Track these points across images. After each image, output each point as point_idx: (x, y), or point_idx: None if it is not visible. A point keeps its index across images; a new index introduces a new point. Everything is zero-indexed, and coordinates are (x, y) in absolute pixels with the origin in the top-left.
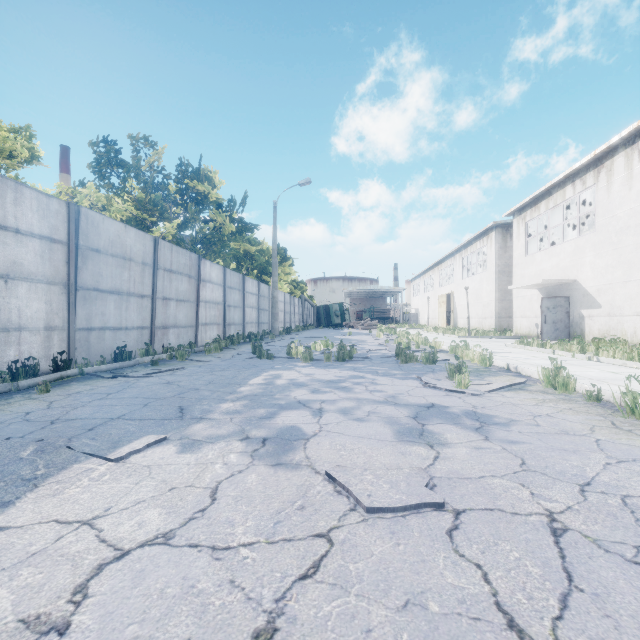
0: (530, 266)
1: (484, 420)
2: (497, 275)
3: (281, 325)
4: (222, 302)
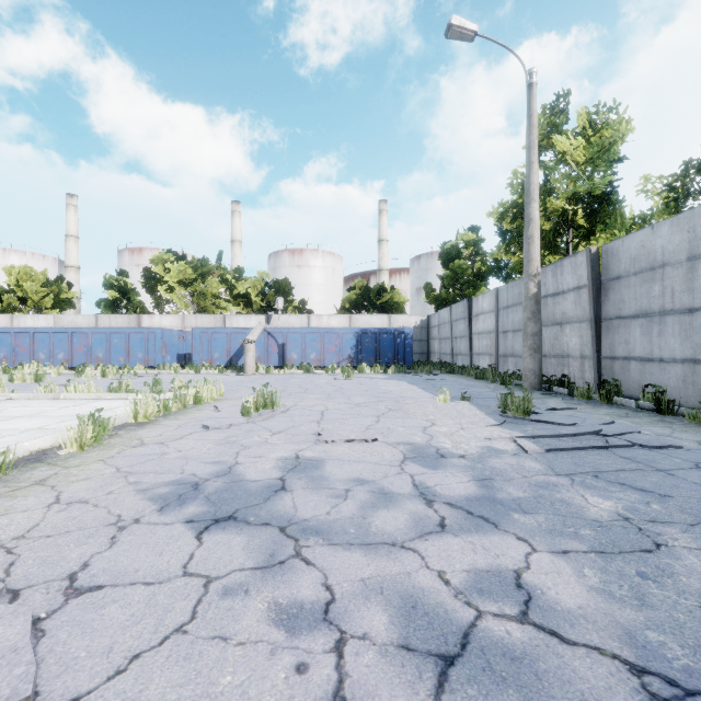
0: None
1: (188, 487)
2: None
3: None
4: None
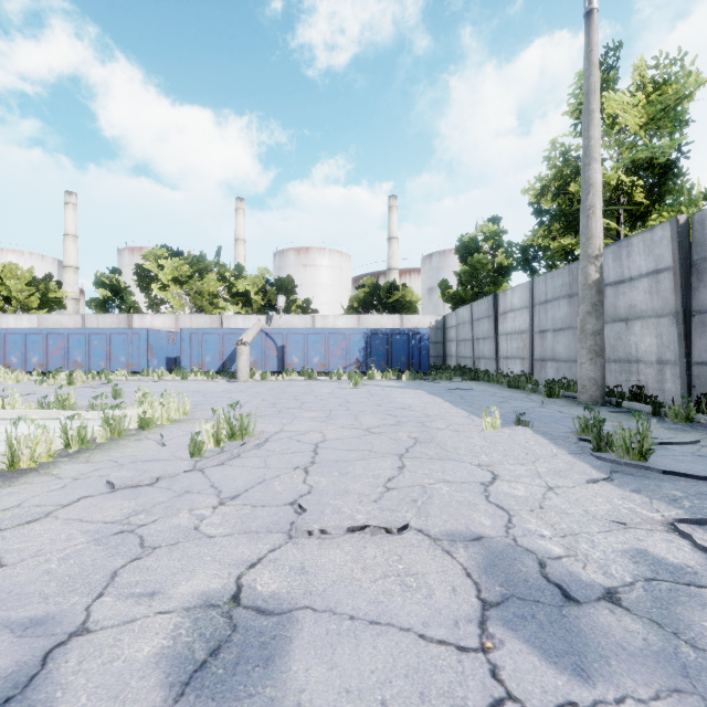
0: None
1: None
2: None
3: None
4: None
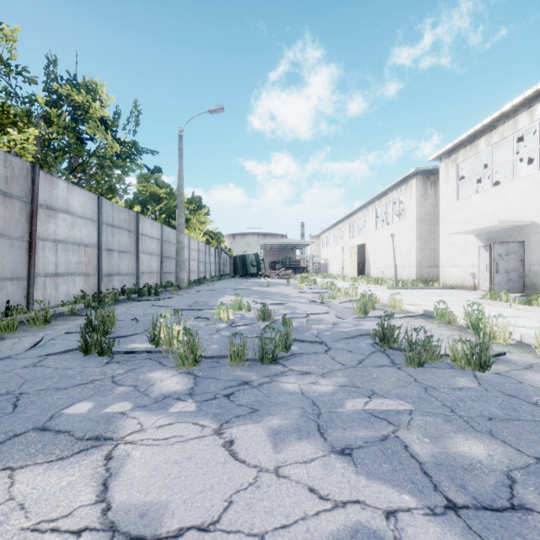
0: (464, 211)
1: None
2: (418, 223)
3: (194, 275)
4: (95, 244)
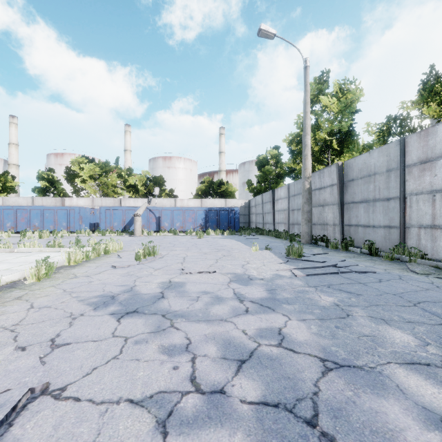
0: None
1: (108, 298)
2: None
3: None
4: None
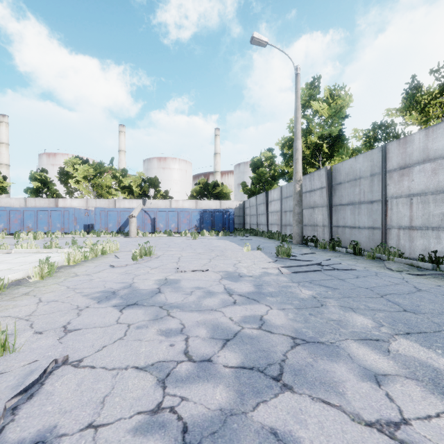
0: None
1: (110, 293)
2: None
3: None
4: None
